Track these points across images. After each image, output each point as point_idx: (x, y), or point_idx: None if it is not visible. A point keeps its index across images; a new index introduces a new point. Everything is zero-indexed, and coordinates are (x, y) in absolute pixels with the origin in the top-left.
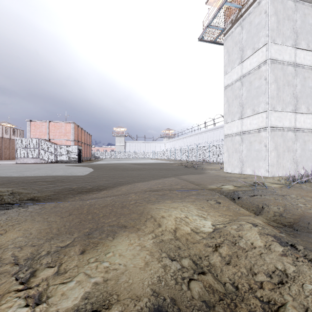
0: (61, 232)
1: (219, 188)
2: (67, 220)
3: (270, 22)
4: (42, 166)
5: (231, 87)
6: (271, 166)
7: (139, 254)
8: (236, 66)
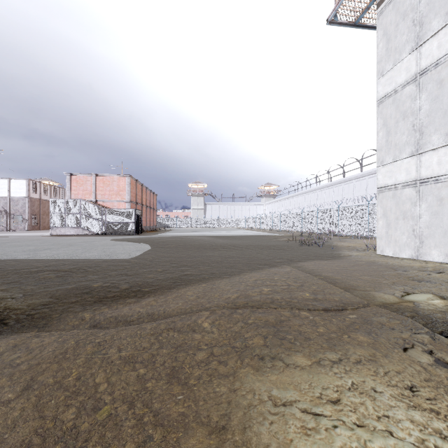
0: None
1: (405, 302)
2: None
3: None
4: (80, 240)
5: (394, 97)
6: None
7: None
8: (404, 56)
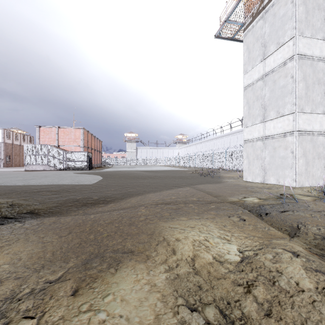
0: (56, 257)
1: (241, 201)
2: (65, 241)
3: (297, 13)
4: (50, 173)
5: (252, 87)
6: (299, 175)
7: (148, 299)
8: (257, 63)
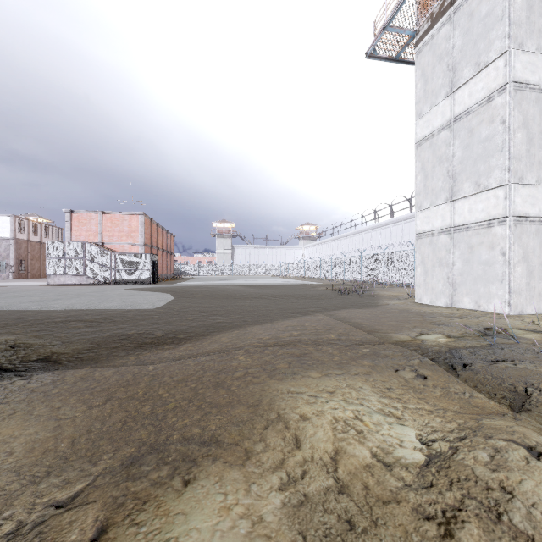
0: (77, 450)
1: (415, 340)
2: (98, 416)
3: (513, 9)
4: (88, 290)
5: (431, 141)
6: (515, 294)
7: None
8: (440, 100)
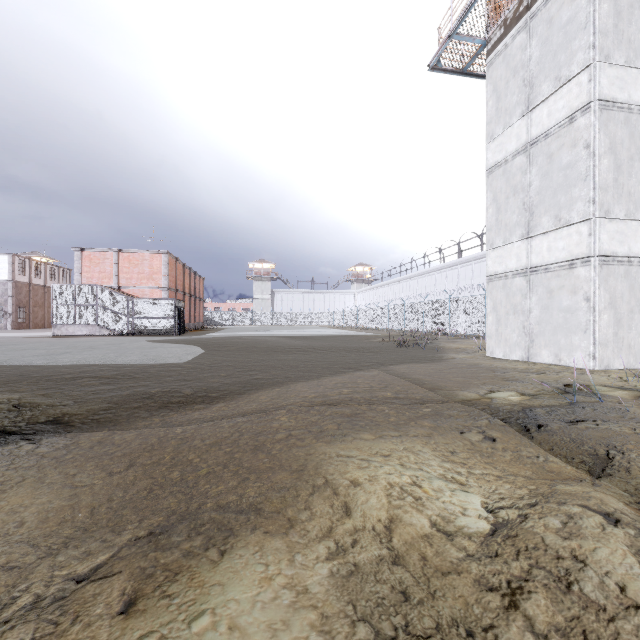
0: (97, 520)
1: (484, 399)
2: (120, 483)
3: (598, 16)
4: (102, 342)
5: (504, 168)
6: (601, 346)
7: (289, 625)
8: (515, 120)
